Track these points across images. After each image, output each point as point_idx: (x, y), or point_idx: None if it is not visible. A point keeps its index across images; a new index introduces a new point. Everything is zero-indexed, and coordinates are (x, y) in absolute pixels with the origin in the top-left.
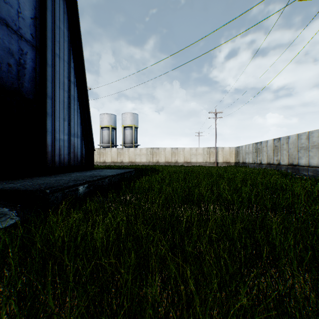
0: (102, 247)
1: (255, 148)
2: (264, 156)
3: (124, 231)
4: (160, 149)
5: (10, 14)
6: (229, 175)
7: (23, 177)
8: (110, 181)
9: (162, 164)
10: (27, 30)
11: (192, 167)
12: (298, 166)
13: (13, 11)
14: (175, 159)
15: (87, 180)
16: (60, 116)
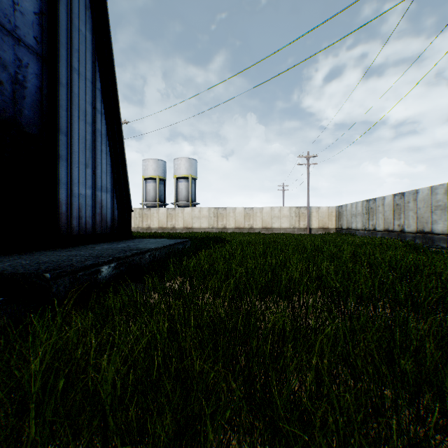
0: (113, 398)
1: (366, 207)
2: (379, 219)
3: (161, 355)
4: (228, 210)
5: (1, 6)
6: (330, 247)
7: (20, 251)
8: (152, 257)
9: (231, 230)
10: (28, 31)
11: (274, 236)
12: (431, 234)
13: (6, 1)
14: (249, 224)
15: (116, 257)
16: (79, 161)
